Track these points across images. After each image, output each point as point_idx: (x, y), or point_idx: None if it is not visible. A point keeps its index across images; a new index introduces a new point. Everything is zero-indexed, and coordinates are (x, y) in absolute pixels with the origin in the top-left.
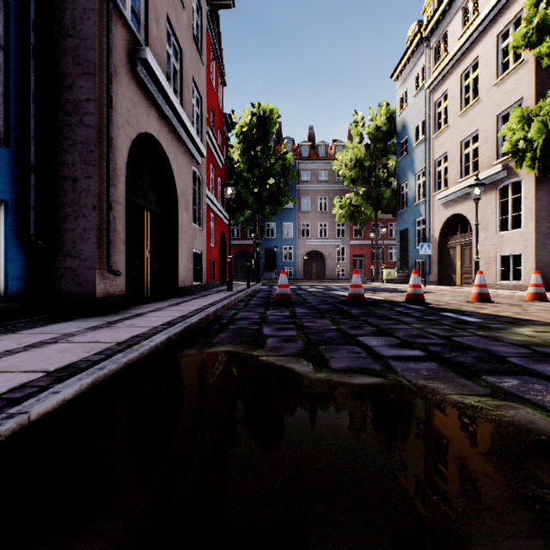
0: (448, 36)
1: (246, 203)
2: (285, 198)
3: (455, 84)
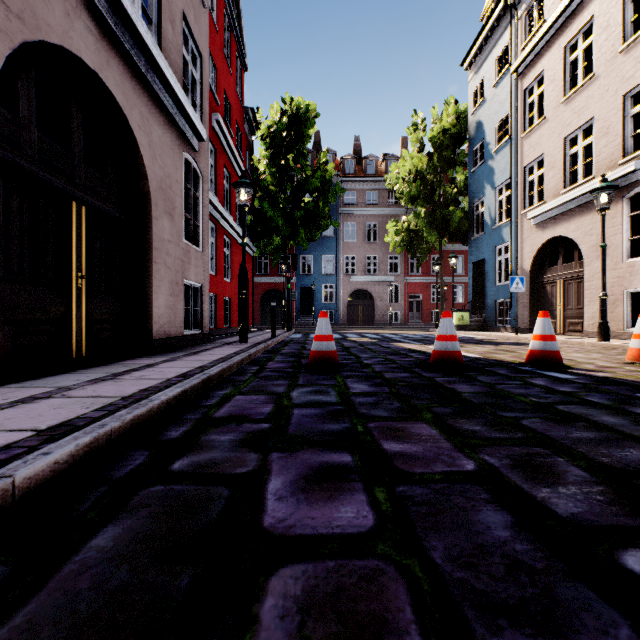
0: None
1: (274, 225)
2: (325, 222)
3: (555, 61)
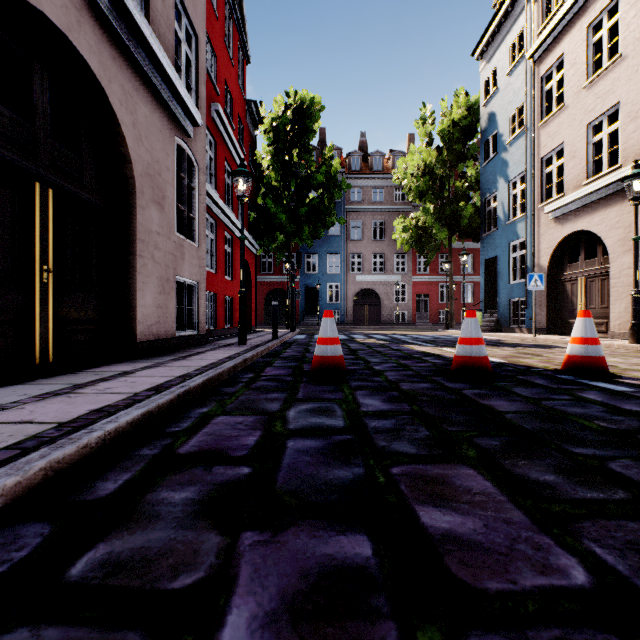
0: None
1: (277, 222)
2: (330, 219)
3: (576, 43)
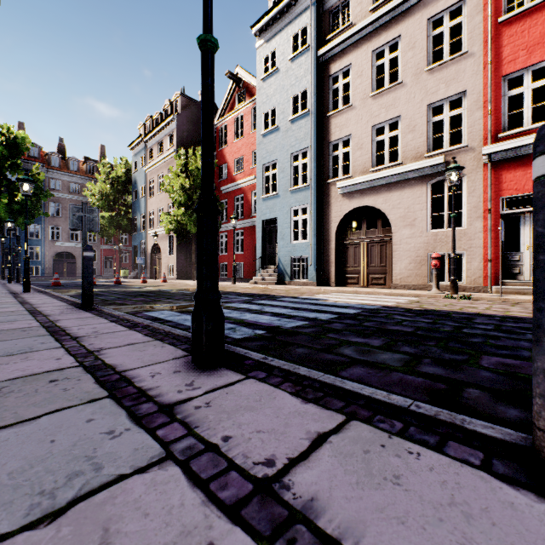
0: (154, 151)
1: None
2: (38, 211)
3: (156, 178)
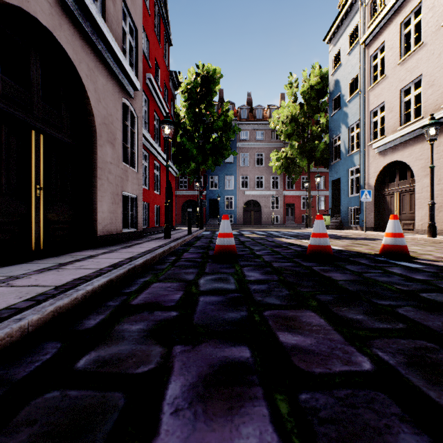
0: None
1: (190, 154)
2: (227, 152)
3: (393, 34)
